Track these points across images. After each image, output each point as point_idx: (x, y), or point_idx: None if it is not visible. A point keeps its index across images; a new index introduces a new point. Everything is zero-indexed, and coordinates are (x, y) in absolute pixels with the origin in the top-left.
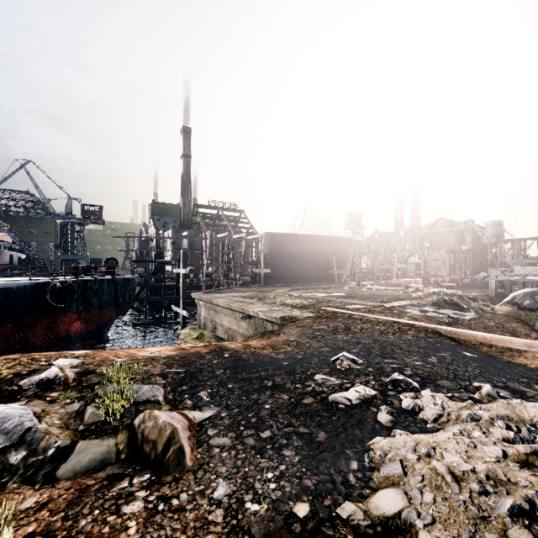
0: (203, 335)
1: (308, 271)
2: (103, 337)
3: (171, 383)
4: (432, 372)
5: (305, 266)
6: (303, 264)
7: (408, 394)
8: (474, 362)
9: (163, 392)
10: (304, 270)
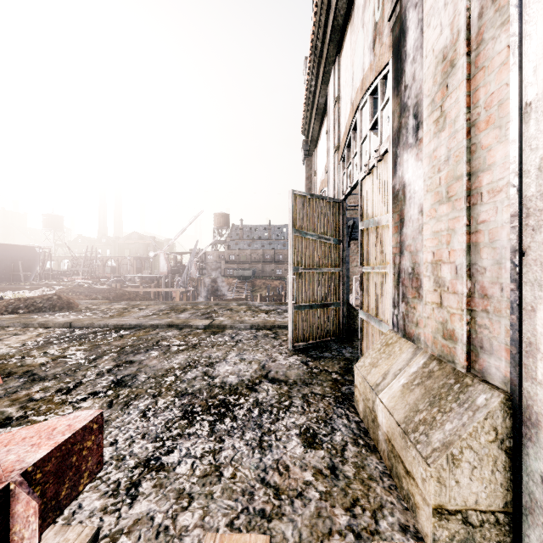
0: None
1: None
2: None
3: None
4: None
5: None
6: None
7: None
8: None
9: None
10: None
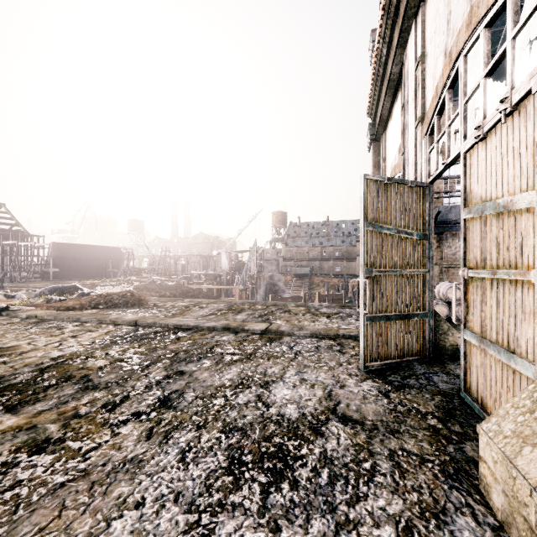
0: None
1: (90, 270)
2: None
3: None
4: None
5: (87, 267)
6: (86, 265)
7: None
8: None
9: None
10: (86, 269)
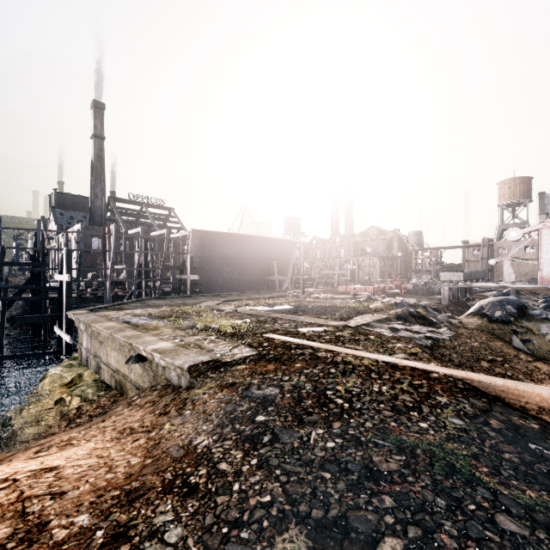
0: (79, 379)
1: (246, 278)
2: None
3: None
4: None
5: (242, 272)
6: (240, 269)
7: None
8: None
9: None
10: (241, 276)
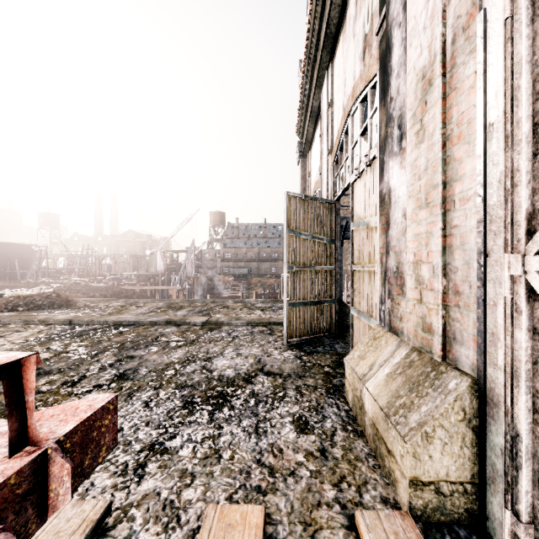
0: None
1: None
2: None
3: None
4: None
5: None
6: None
7: None
8: None
9: None
10: None
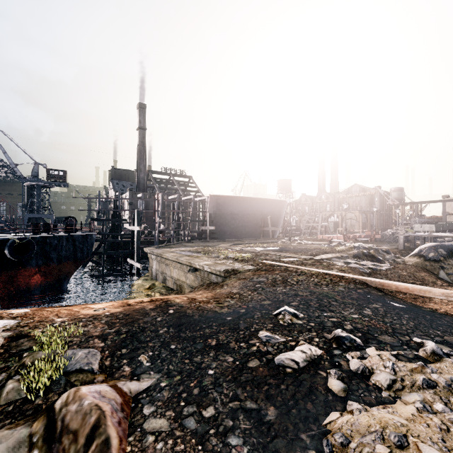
0: (154, 286)
1: (247, 229)
2: (63, 288)
3: (109, 346)
4: (371, 326)
5: (244, 224)
6: (243, 222)
7: (354, 353)
8: (405, 314)
9: (99, 358)
10: (244, 227)
